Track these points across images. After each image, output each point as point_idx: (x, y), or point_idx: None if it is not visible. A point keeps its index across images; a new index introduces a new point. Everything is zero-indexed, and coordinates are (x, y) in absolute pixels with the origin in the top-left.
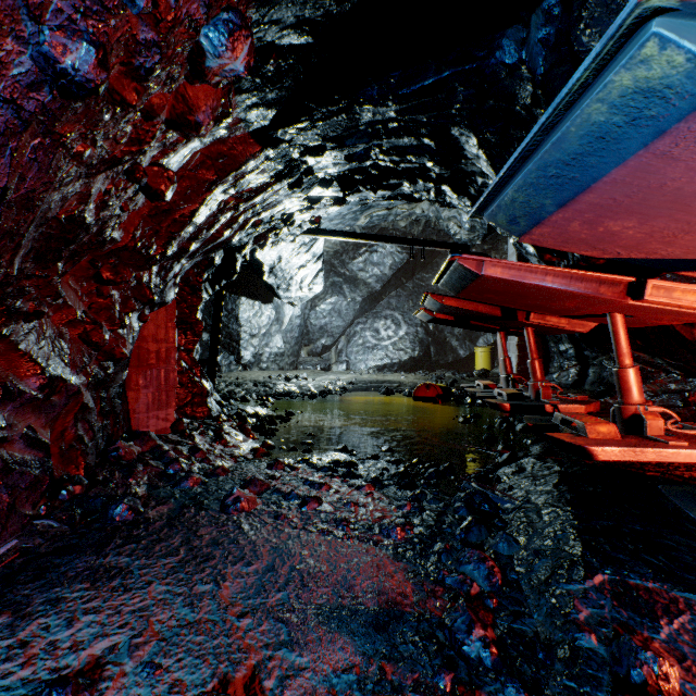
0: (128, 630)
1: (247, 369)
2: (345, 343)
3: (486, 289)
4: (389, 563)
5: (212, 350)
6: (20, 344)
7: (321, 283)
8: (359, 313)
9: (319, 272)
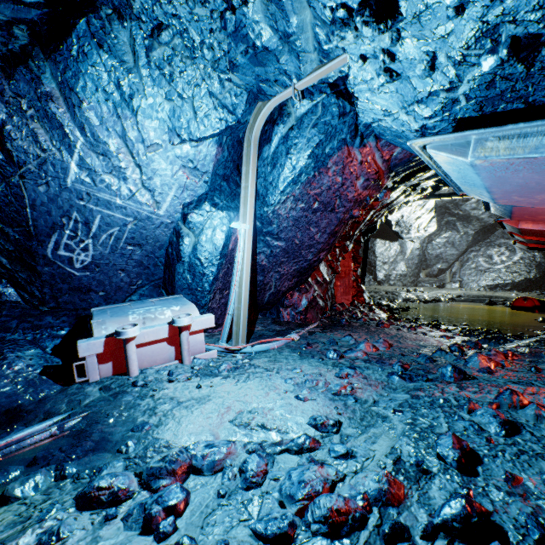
0: (358, 336)
1: (380, 284)
2: (458, 267)
3: (534, 233)
4: (438, 341)
5: (362, 271)
6: (319, 268)
7: (433, 225)
8: (471, 243)
9: (431, 219)
